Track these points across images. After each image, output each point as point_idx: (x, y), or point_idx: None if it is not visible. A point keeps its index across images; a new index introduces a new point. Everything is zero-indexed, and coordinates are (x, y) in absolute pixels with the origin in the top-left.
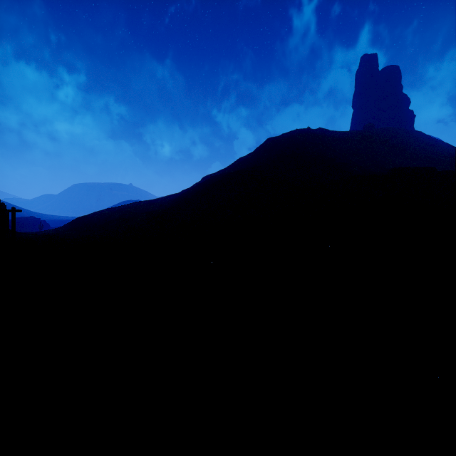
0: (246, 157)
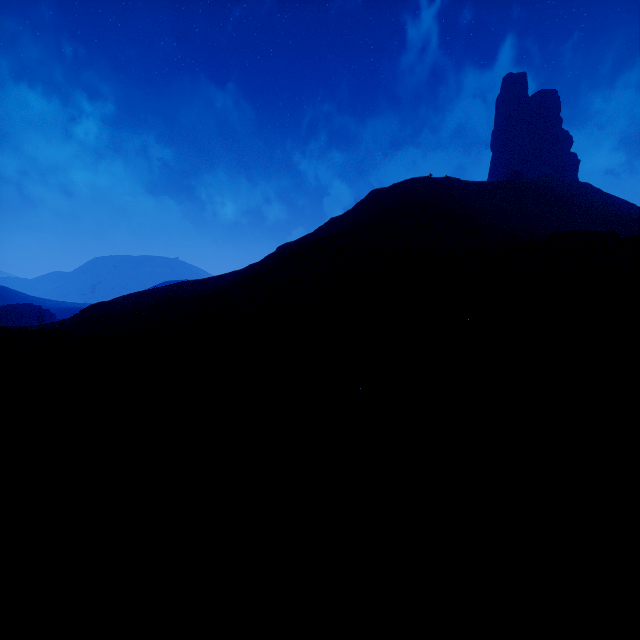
0: (340, 217)
